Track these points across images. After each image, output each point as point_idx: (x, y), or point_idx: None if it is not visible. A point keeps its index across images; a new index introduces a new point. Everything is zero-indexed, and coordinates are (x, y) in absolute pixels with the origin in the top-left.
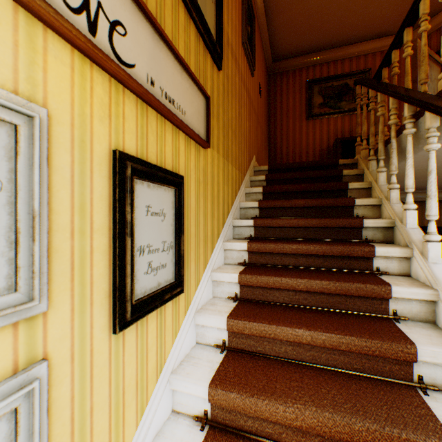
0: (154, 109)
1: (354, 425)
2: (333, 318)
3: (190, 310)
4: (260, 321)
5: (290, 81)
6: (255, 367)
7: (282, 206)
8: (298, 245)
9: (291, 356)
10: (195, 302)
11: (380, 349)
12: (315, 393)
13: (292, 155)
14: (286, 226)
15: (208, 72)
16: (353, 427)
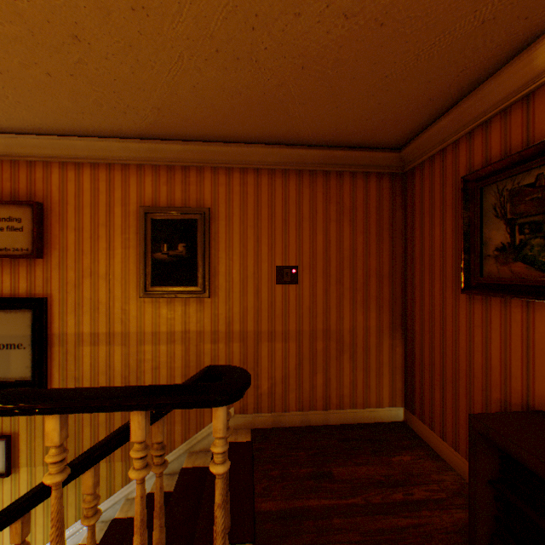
0: None
1: None
2: None
3: None
4: None
5: (435, 181)
6: None
7: None
8: None
9: None
10: None
11: None
12: None
13: (439, 377)
14: None
15: None
16: None
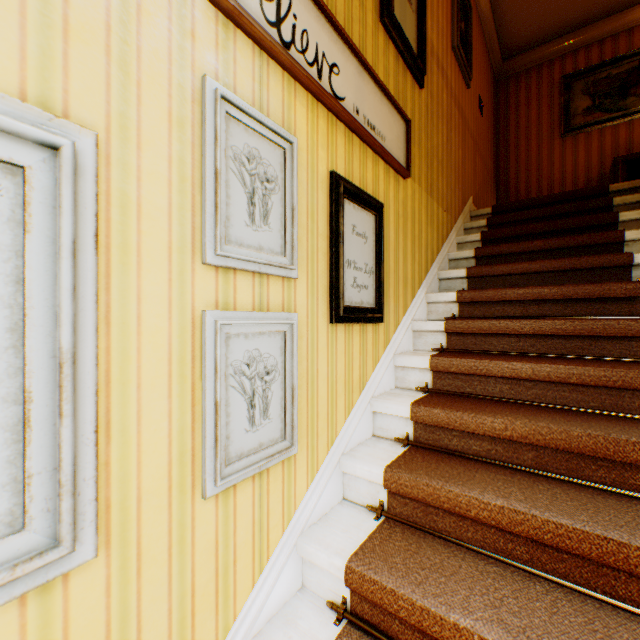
0: (357, 137)
1: (572, 431)
2: (567, 360)
3: (389, 348)
4: (469, 358)
5: (531, 84)
6: (463, 401)
7: (509, 251)
8: (525, 289)
9: (507, 397)
10: (394, 344)
11: (623, 379)
12: (531, 415)
13: (535, 195)
14: (513, 273)
15: (408, 93)
16: (571, 434)
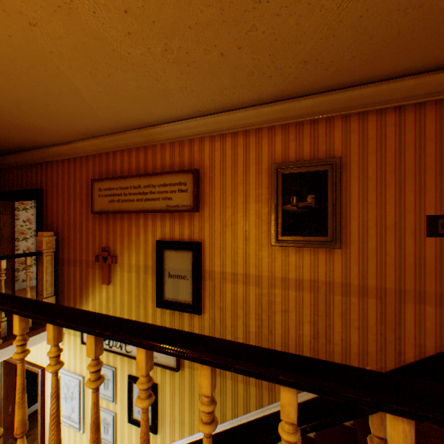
0: None
1: None
2: None
3: None
4: None
5: None
6: None
7: None
8: None
9: None
10: None
11: None
12: None
13: None
14: None
15: (186, 322)
16: None
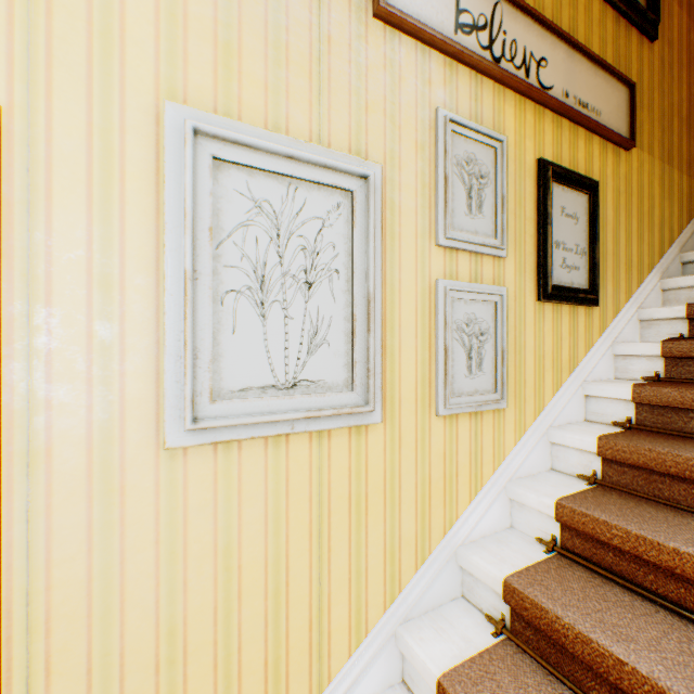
0: (566, 120)
1: None
2: None
3: (605, 335)
4: None
5: None
6: None
7: None
8: None
9: None
10: (612, 331)
11: None
12: None
13: None
14: None
15: (632, 53)
16: None
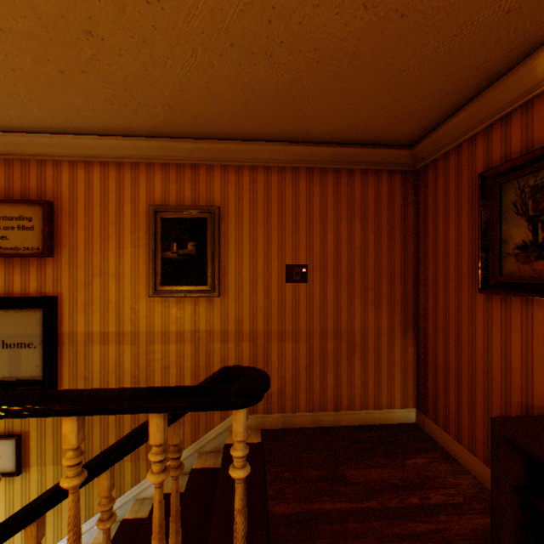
0: None
1: None
2: None
3: None
4: None
5: (450, 178)
6: None
7: None
8: None
9: None
10: None
11: None
12: None
13: (454, 378)
14: None
15: None
16: None
